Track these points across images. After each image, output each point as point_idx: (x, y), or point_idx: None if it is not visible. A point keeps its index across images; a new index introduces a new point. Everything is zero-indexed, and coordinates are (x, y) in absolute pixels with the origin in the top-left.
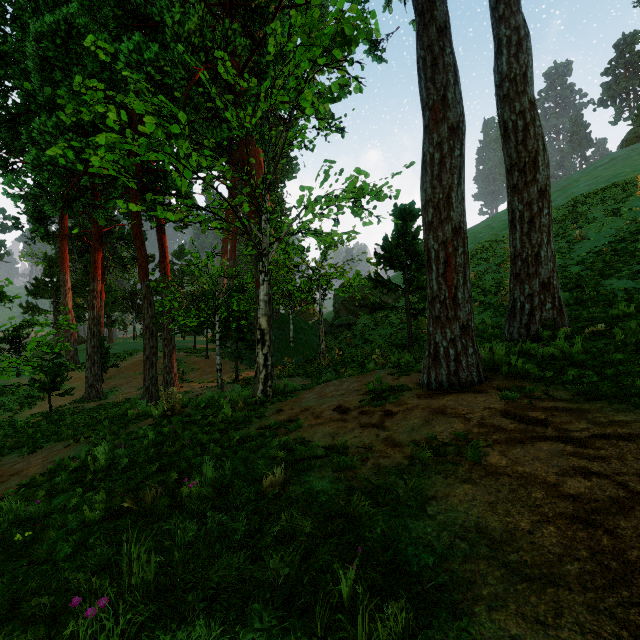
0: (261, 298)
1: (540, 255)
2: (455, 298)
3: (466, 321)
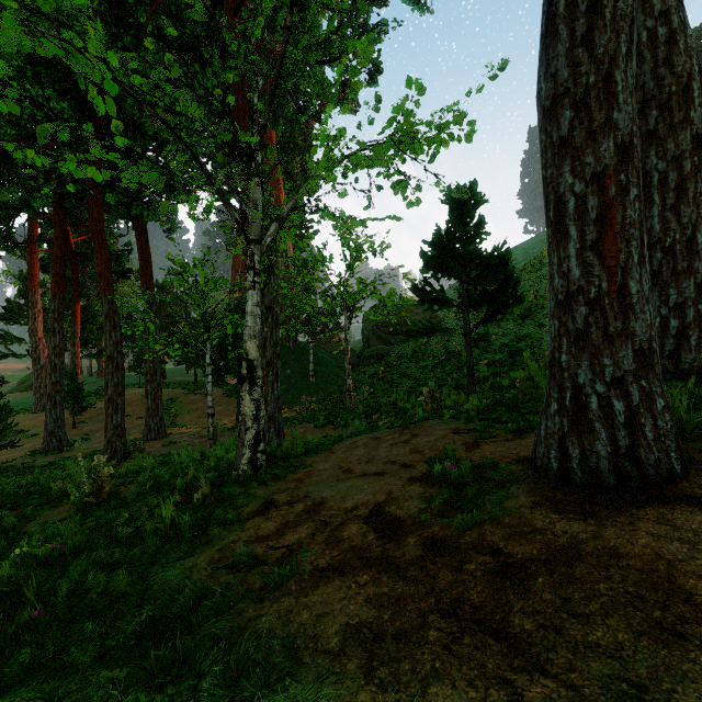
0: (249, 310)
1: (696, 240)
2: (623, 292)
3: (647, 341)
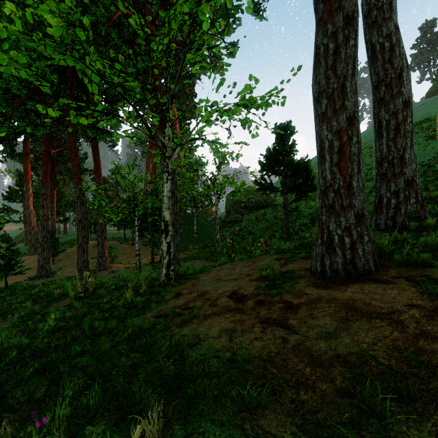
0: (165, 194)
1: (405, 157)
2: (350, 187)
3: (361, 209)
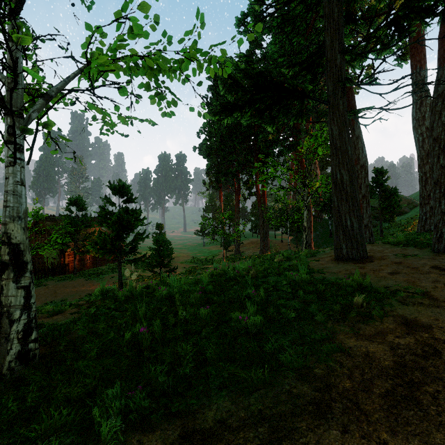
0: (304, 216)
1: (430, 195)
2: (362, 217)
3: (366, 224)
